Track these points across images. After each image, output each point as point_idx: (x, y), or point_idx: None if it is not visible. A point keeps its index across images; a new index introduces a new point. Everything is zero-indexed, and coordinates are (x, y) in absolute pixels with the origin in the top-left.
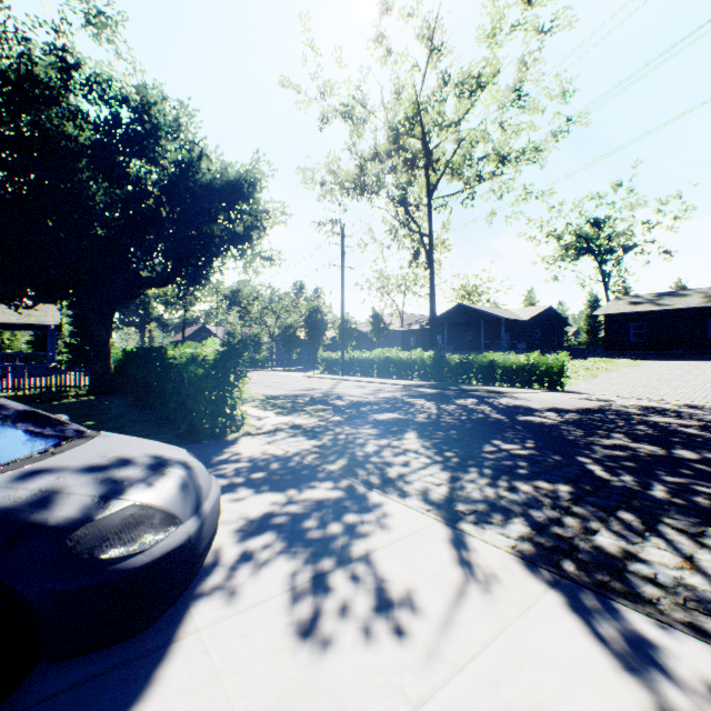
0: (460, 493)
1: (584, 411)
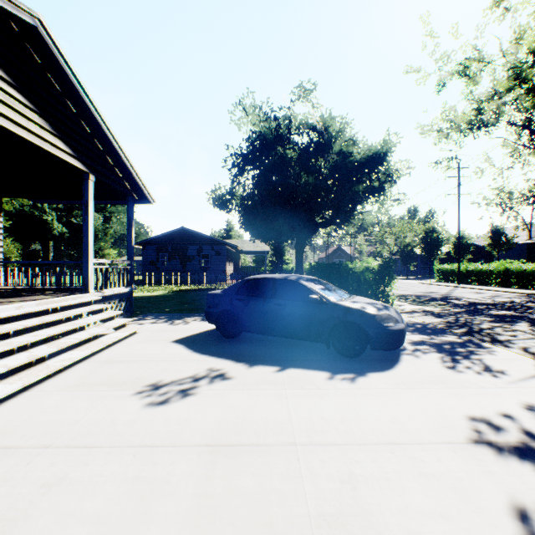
0: None
1: None
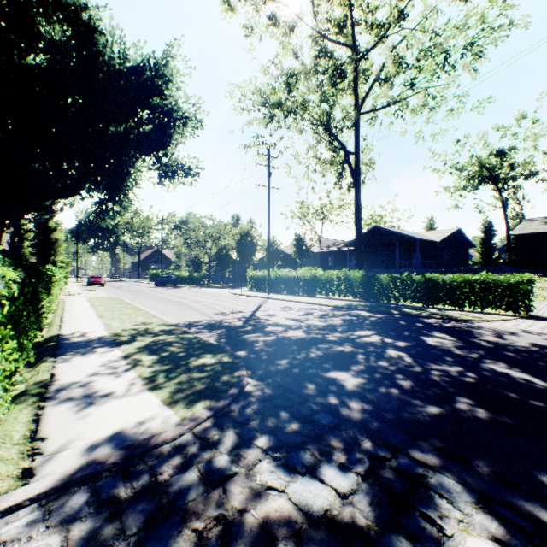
0: None
1: None
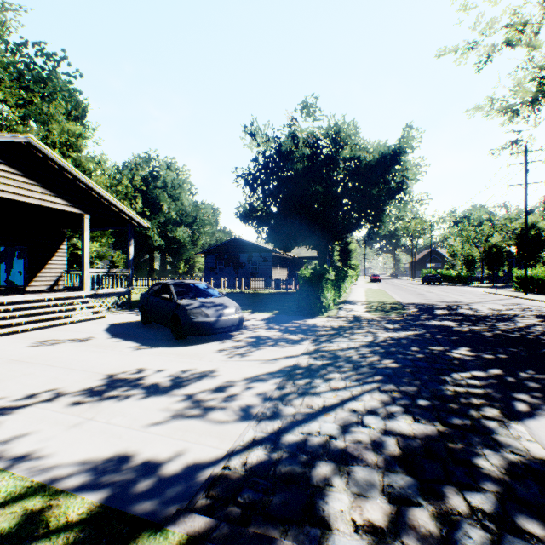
0: (336, 351)
1: None
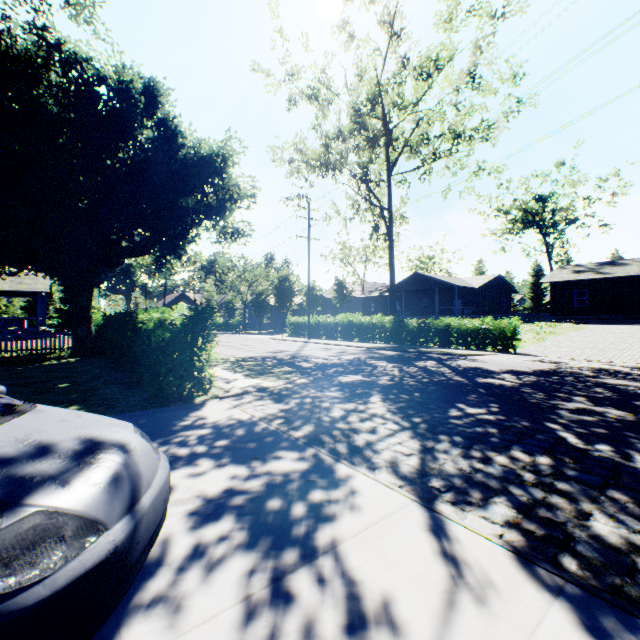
0: (432, 466)
1: (540, 373)
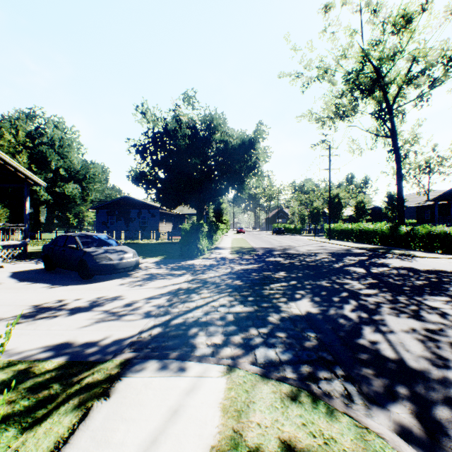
0: (207, 278)
1: (423, 271)
